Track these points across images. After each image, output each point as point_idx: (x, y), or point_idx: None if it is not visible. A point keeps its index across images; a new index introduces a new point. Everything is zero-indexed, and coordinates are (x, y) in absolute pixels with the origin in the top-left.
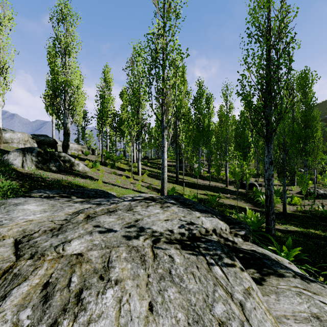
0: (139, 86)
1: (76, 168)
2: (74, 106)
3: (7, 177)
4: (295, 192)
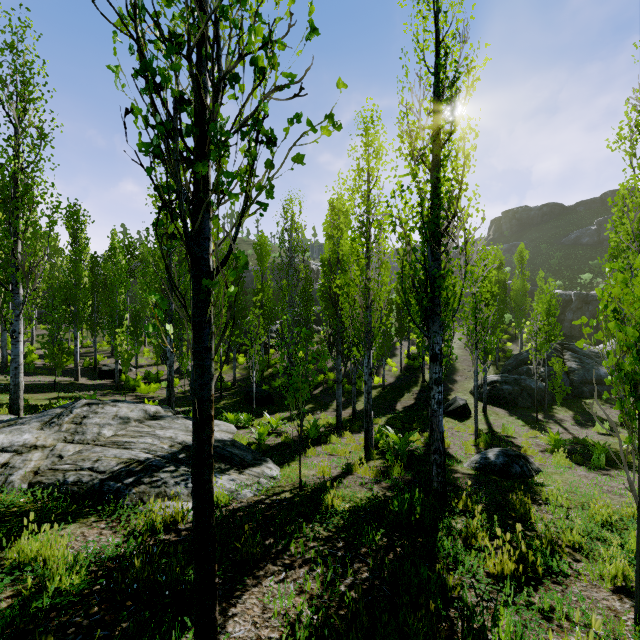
0: None
1: None
2: None
3: None
4: None
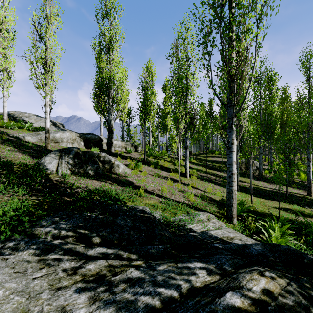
0: (187, 68)
1: (116, 170)
2: (118, 101)
3: (31, 188)
4: None
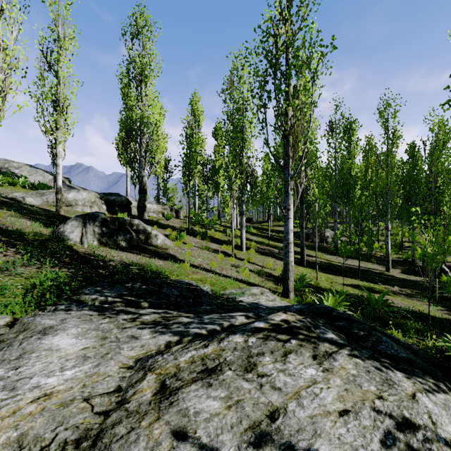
0: (243, 114)
1: (153, 241)
2: (153, 151)
3: (57, 261)
4: None
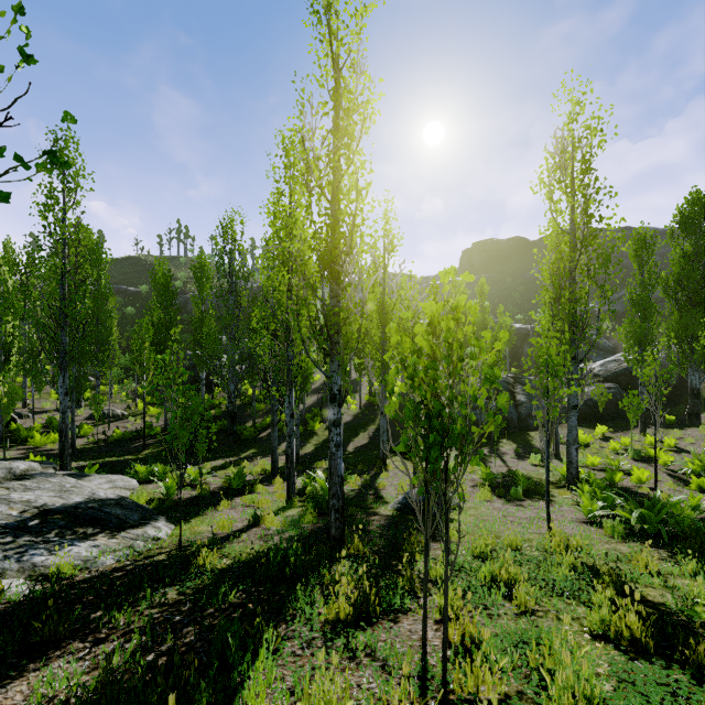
0: None
1: None
2: None
3: None
4: (84, 418)
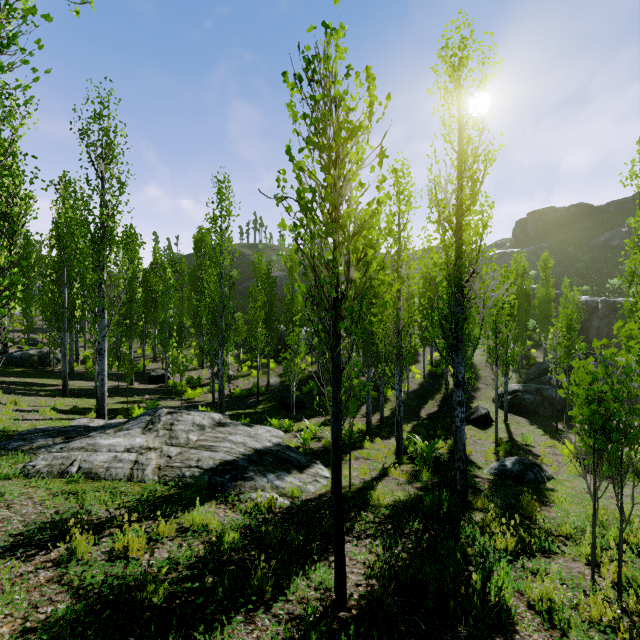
0: None
1: None
2: None
3: None
4: (209, 377)
